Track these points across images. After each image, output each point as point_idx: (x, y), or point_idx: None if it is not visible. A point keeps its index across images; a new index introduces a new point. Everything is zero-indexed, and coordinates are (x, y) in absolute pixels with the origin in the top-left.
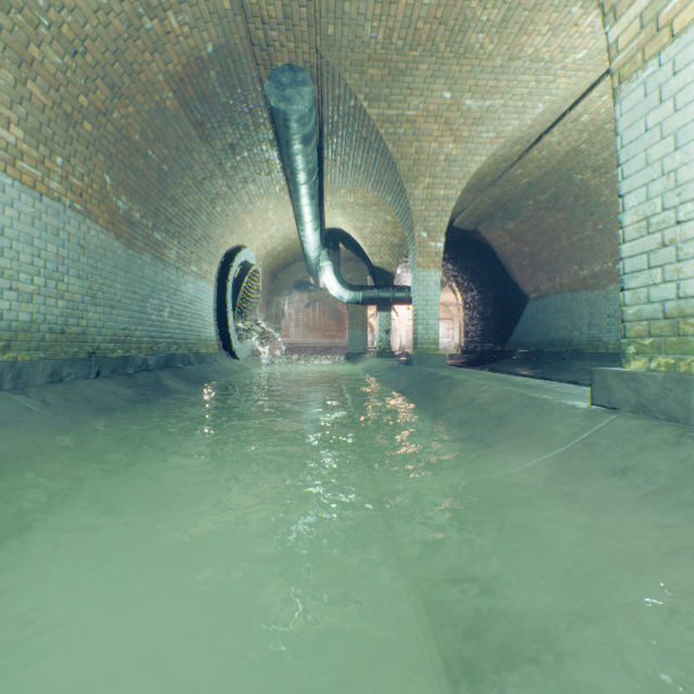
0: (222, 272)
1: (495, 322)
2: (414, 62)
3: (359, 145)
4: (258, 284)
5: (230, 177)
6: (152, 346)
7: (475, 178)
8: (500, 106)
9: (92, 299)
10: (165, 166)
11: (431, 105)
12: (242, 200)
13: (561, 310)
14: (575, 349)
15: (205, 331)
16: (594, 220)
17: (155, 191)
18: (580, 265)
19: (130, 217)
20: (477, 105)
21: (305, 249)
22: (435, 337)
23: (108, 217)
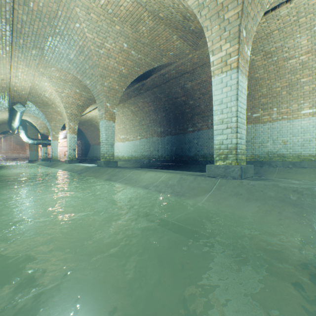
0: None
1: (84, 151)
2: (49, 105)
3: (36, 111)
4: None
5: None
6: None
7: None
8: None
9: None
10: None
11: (54, 110)
12: None
13: (96, 149)
14: (98, 158)
15: None
16: (99, 131)
17: None
18: (98, 139)
19: None
20: None
21: (12, 125)
22: (57, 156)
23: None
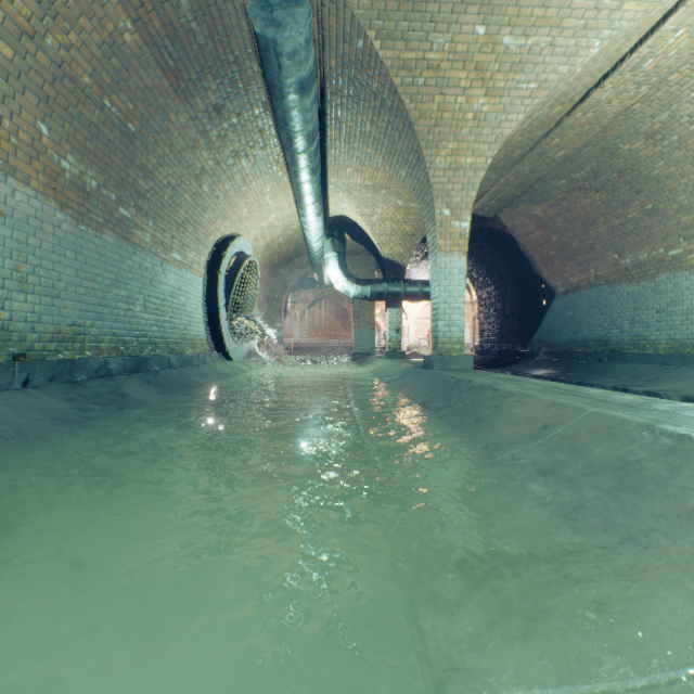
0: (213, 263)
1: (514, 320)
2: None
3: (368, 105)
4: (256, 278)
5: (217, 149)
6: (117, 346)
7: (504, 149)
8: (546, 45)
9: (20, 285)
10: (130, 125)
11: (459, 45)
12: (234, 179)
13: (596, 305)
14: (614, 350)
15: (192, 329)
16: (642, 199)
17: (119, 156)
18: (621, 253)
19: (82, 184)
20: (517, 44)
21: (307, 240)
22: (459, 336)
23: (46, 179)
